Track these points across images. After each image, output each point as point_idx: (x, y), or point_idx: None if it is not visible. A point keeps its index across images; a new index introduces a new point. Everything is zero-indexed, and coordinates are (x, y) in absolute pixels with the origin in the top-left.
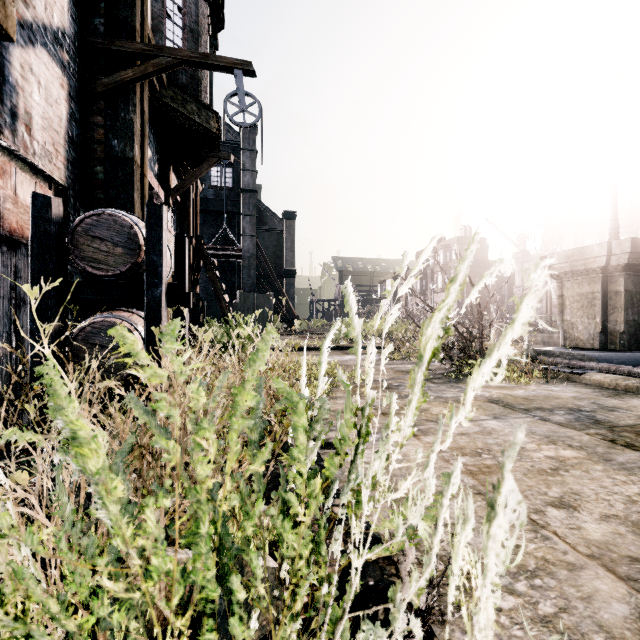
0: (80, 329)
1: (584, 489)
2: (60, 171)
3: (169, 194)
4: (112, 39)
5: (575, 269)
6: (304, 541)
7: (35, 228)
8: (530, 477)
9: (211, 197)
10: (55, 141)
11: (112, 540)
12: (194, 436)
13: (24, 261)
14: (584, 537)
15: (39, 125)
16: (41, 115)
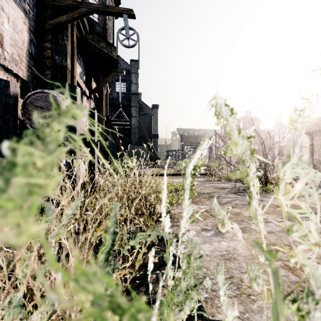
0: None
1: None
2: (23, 72)
3: (91, 92)
4: None
5: None
6: None
7: None
8: None
9: (115, 97)
10: (20, 54)
11: None
12: None
13: None
14: None
15: (8, 43)
16: (10, 37)
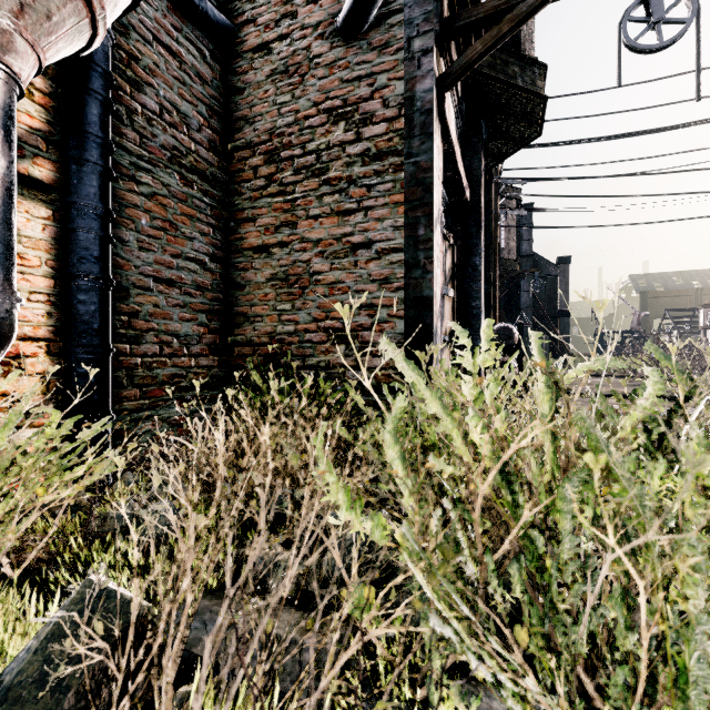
0: None
1: None
2: None
3: None
4: None
5: None
6: None
7: None
8: None
9: None
10: None
11: None
12: None
13: None
14: None
15: None
16: None
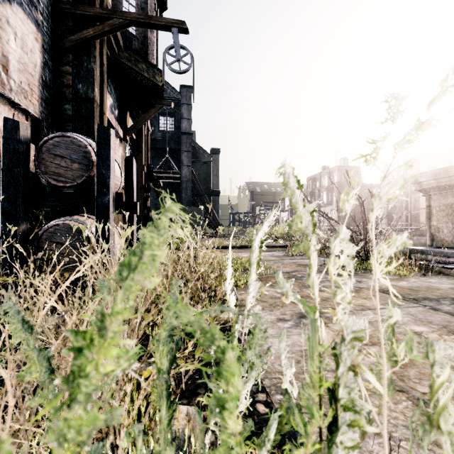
0: (44, 230)
1: None
2: (35, 106)
3: (126, 132)
4: (77, 5)
5: (441, 185)
6: None
7: (6, 147)
8: None
9: (159, 138)
10: (30, 82)
11: None
12: None
13: None
14: None
15: (15, 67)
16: (17, 60)
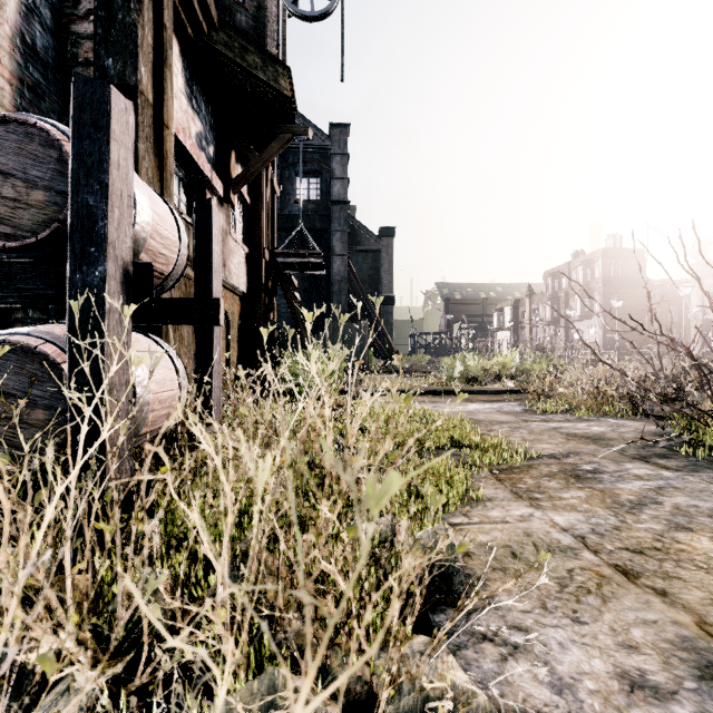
0: None
1: None
2: None
3: (229, 186)
4: None
5: None
6: None
7: None
8: None
9: (297, 213)
10: None
11: None
12: None
13: None
14: None
15: None
16: None
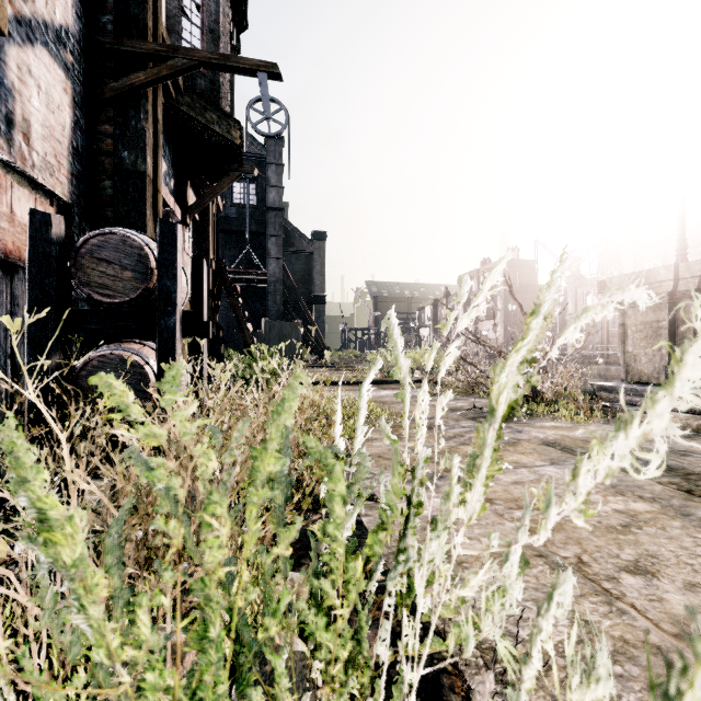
0: (84, 363)
1: (662, 550)
2: (63, 186)
3: (186, 212)
4: (122, 38)
5: None
6: (341, 639)
7: (33, 249)
8: (598, 535)
9: (233, 216)
10: (57, 152)
11: (93, 653)
12: (201, 513)
13: (22, 287)
14: (668, 611)
15: (39, 134)
16: (41, 123)
